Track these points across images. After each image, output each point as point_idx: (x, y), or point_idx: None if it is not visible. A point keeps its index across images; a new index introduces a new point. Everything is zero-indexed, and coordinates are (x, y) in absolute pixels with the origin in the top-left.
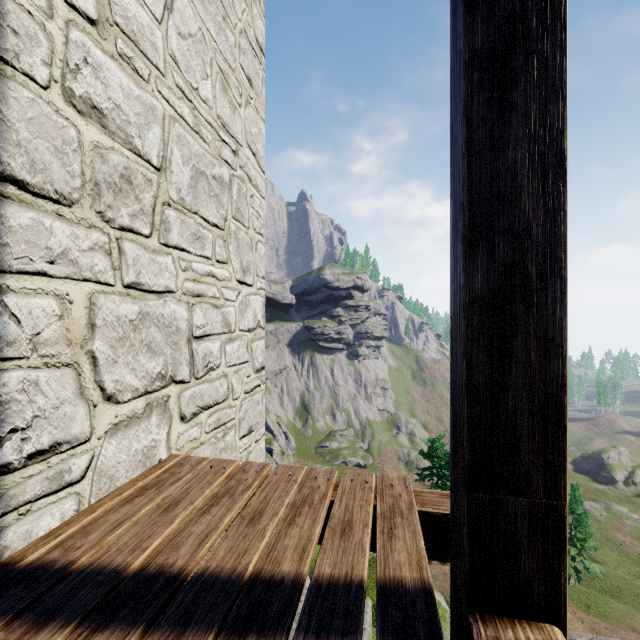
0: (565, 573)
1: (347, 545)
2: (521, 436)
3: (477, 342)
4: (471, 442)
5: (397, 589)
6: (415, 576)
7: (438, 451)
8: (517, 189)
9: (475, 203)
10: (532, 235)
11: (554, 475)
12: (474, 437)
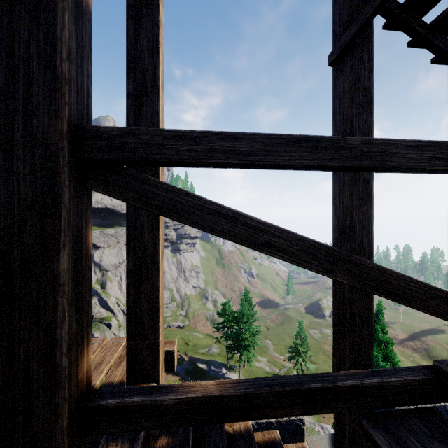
0: (159, 364)
1: (95, 373)
2: (145, 319)
3: (130, 287)
4: (128, 323)
5: (109, 385)
6: (120, 379)
7: (228, 311)
8: (144, 232)
9: (129, 236)
10: (149, 248)
11: (156, 331)
12: (129, 321)
